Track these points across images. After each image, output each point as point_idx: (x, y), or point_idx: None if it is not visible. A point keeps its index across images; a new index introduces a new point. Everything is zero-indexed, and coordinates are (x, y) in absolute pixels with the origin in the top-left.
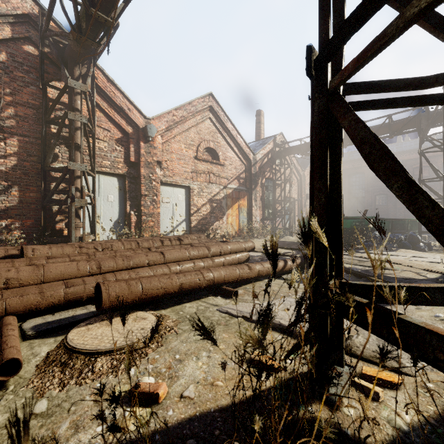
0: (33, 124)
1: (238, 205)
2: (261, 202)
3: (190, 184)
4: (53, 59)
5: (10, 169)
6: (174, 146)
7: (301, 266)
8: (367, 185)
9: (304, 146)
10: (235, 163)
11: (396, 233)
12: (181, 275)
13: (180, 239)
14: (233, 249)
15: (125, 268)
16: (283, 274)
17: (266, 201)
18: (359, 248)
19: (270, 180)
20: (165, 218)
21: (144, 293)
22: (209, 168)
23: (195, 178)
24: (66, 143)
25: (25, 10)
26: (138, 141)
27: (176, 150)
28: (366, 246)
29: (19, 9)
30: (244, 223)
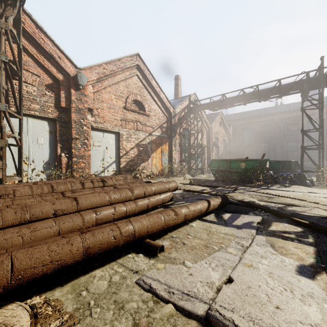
0: None
1: (161, 149)
2: (179, 147)
3: (119, 130)
4: None
5: None
6: (105, 96)
7: (222, 205)
8: (255, 136)
9: (212, 103)
10: (158, 114)
11: (284, 172)
12: (88, 235)
13: (103, 181)
14: (157, 190)
15: (17, 222)
16: (206, 214)
17: (183, 147)
18: (259, 185)
19: (186, 130)
20: (96, 160)
21: (16, 276)
22: (136, 118)
23: (124, 125)
24: None
25: None
26: (69, 89)
27: (107, 100)
28: (265, 183)
29: None
30: (166, 164)
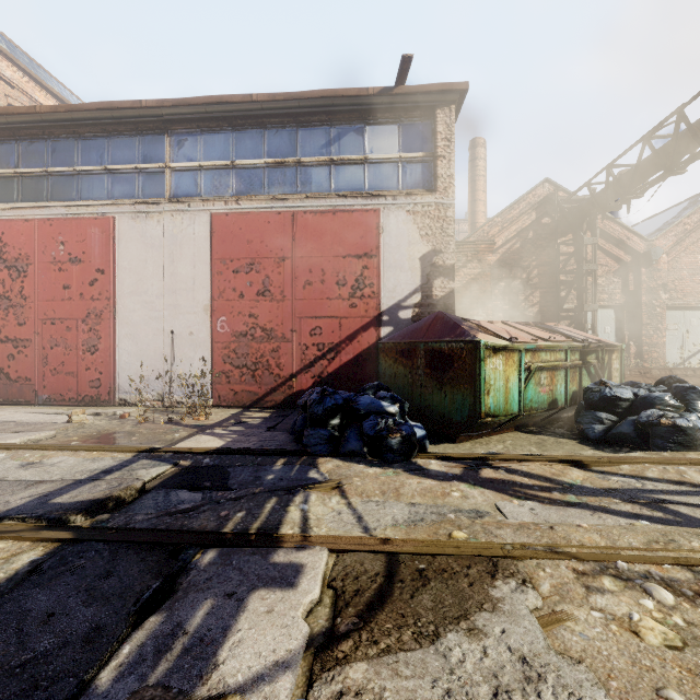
0: (548, 277)
1: None
2: None
3: None
4: (561, 220)
5: (535, 314)
6: (684, 260)
7: None
8: None
9: None
10: None
11: None
12: None
13: None
14: None
15: None
16: None
17: None
18: None
19: None
20: (670, 349)
21: None
22: None
23: None
24: (575, 289)
25: (544, 194)
26: (637, 268)
27: (687, 265)
28: None
29: (541, 195)
30: None
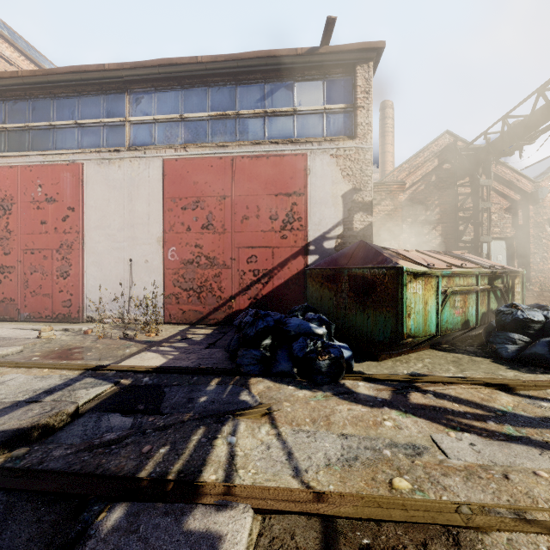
0: (448, 214)
1: None
2: None
3: None
4: (460, 166)
5: (437, 245)
6: None
7: None
8: None
9: None
10: None
11: None
12: None
13: None
14: None
15: None
16: None
17: None
18: None
19: None
20: None
21: None
22: None
23: None
24: (472, 223)
25: (445, 144)
26: (525, 206)
27: None
28: None
29: (442, 145)
30: None
